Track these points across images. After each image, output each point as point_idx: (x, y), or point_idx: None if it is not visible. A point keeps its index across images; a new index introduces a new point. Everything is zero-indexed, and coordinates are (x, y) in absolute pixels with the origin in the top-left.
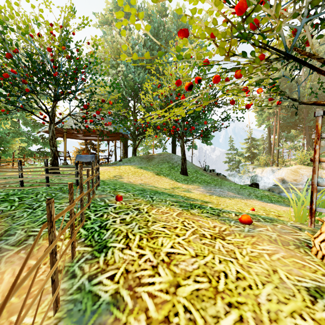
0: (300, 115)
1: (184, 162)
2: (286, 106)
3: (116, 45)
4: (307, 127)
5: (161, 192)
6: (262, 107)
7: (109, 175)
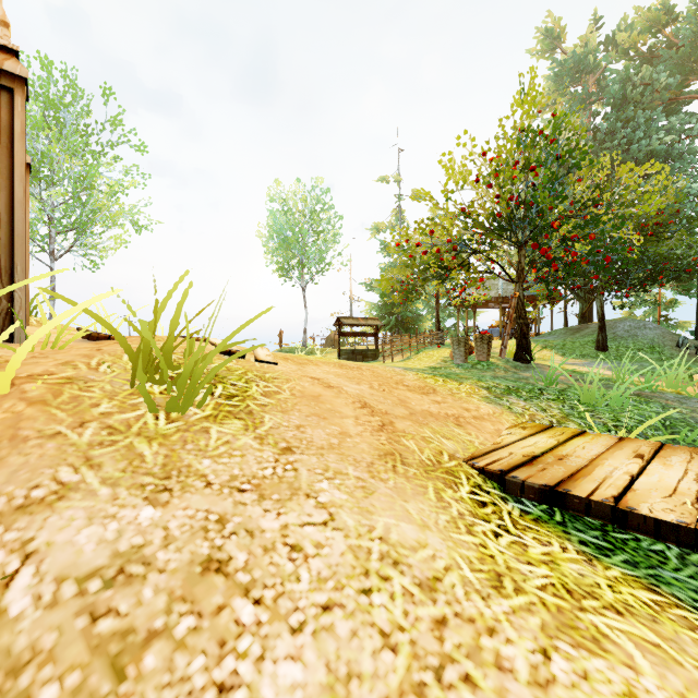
0: None
1: (599, 331)
2: None
3: None
4: None
5: None
6: None
7: None
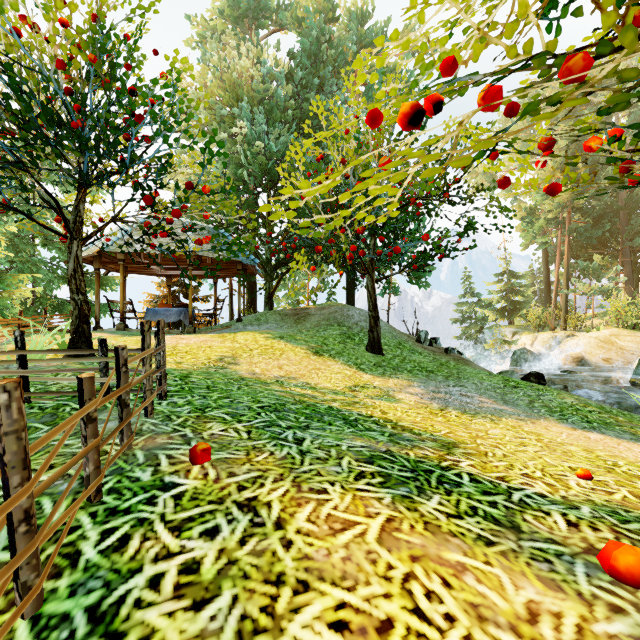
0: (613, 224)
1: (374, 324)
2: (583, 205)
3: (230, 79)
4: (628, 248)
5: (325, 411)
6: (533, 209)
7: (210, 356)
